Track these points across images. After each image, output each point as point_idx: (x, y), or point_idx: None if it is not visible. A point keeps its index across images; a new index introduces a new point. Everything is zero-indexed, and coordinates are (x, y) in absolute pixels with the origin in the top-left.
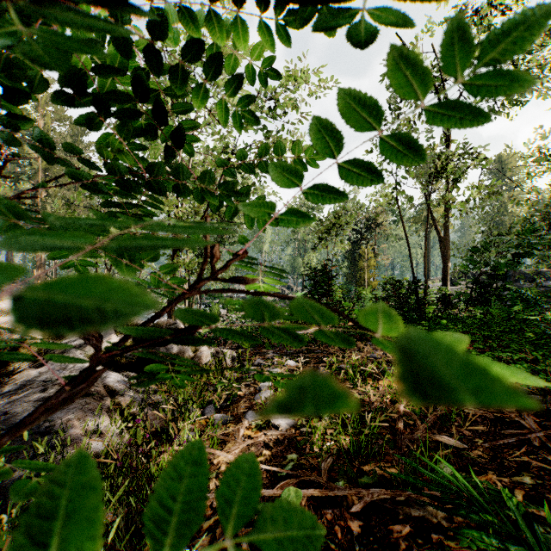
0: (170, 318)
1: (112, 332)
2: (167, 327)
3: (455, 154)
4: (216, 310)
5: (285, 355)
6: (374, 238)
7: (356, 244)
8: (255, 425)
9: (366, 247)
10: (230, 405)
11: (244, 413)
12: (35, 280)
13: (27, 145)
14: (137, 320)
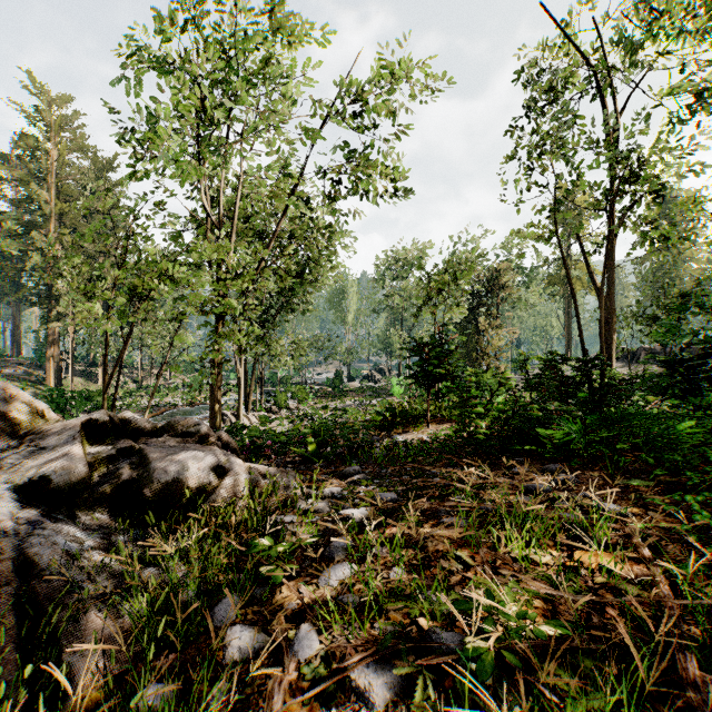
0: (214, 412)
1: (74, 442)
2: (184, 430)
3: (648, 154)
4: (282, 401)
5: (378, 478)
6: (497, 303)
7: (472, 312)
8: (311, 680)
9: (485, 316)
10: (269, 595)
11: (294, 628)
12: (47, 360)
13: (34, 183)
14: (137, 419)
